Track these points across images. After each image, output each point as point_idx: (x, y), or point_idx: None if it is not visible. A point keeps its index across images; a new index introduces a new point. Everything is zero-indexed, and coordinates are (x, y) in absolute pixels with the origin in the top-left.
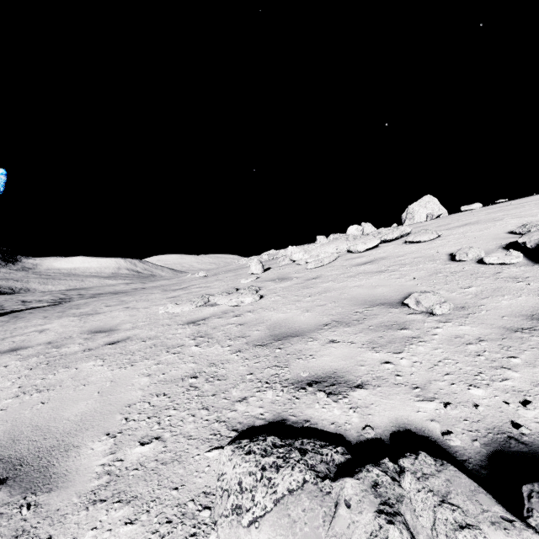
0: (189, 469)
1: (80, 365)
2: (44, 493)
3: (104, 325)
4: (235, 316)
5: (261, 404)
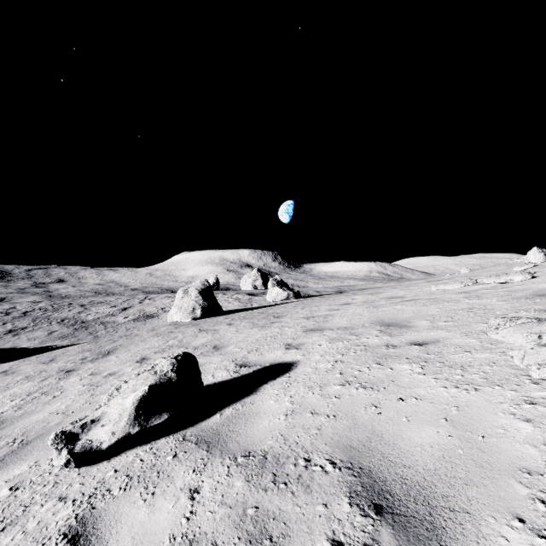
0: (471, 327)
1: (393, 307)
2: (407, 328)
3: (392, 296)
4: (502, 288)
5: (516, 316)
